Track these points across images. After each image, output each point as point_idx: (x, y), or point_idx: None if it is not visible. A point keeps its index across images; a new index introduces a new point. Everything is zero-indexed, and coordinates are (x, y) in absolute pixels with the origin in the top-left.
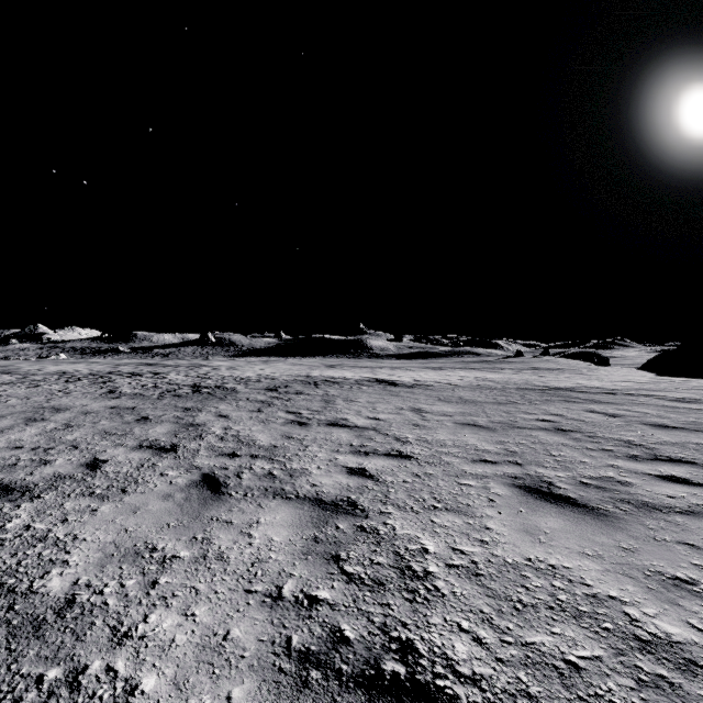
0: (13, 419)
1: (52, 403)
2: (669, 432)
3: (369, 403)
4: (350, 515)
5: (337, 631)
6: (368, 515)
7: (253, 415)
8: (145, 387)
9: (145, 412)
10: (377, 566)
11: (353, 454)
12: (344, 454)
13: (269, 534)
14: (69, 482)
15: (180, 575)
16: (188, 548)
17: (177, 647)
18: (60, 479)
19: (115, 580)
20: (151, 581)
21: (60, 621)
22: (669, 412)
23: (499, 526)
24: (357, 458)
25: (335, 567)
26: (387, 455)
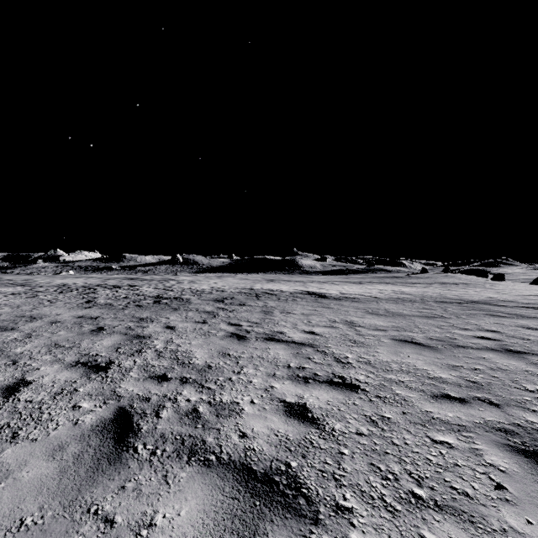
0: None
1: (33, 312)
2: None
3: (304, 315)
4: (291, 513)
5: None
6: (318, 515)
7: (197, 327)
8: (117, 297)
9: (104, 322)
10: None
11: (291, 380)
12: (281, 380)
13: None
14: None
15: None
16: None
17: None
18: None
19: None
20: None
21: None
22: None
23: None
24: (296, 387)
25: None
26: (329, 383)
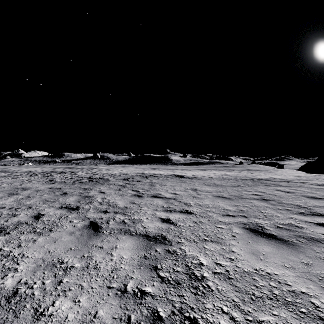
0: (3, 193)
1: (22, 186)
2: (317, 200)
3: (171, 186)
4: (163, 244)
5: (156, 312)
6: (171, 244)
7: (116, 192)
8: (67, 178)
9: (65, 190)
10: (176, 273)
11: (164, 211)
12: (159, 211)
13: (121, 254)
14: (24, 225)
15: (74, 277)
16: (79, 262)
17: (68, 322)
18: (20, 224)
19: (40, 280)
20: (58, 281)
21: (8, 304)
22: (316, 191)
23: (238, 250)
24: (166, 213)
25: (155, 273)
26: (180, 212)
